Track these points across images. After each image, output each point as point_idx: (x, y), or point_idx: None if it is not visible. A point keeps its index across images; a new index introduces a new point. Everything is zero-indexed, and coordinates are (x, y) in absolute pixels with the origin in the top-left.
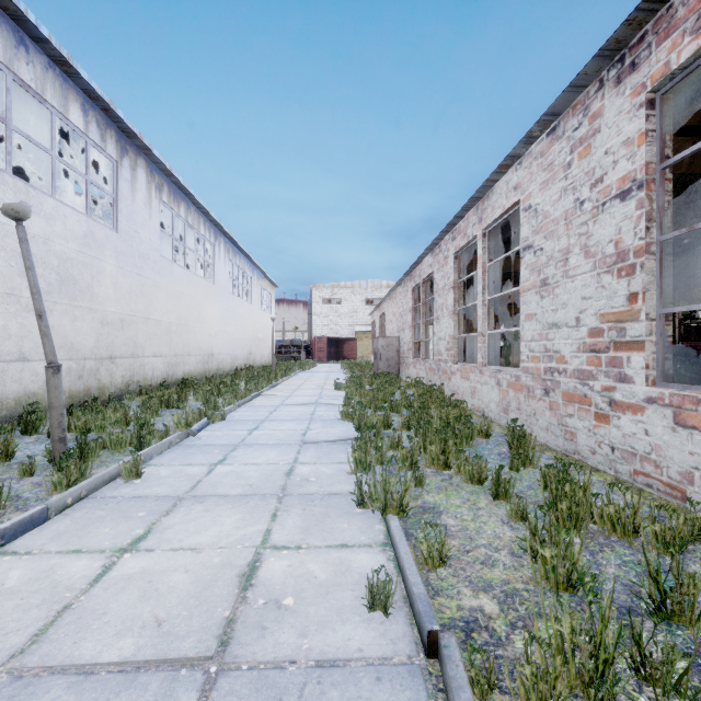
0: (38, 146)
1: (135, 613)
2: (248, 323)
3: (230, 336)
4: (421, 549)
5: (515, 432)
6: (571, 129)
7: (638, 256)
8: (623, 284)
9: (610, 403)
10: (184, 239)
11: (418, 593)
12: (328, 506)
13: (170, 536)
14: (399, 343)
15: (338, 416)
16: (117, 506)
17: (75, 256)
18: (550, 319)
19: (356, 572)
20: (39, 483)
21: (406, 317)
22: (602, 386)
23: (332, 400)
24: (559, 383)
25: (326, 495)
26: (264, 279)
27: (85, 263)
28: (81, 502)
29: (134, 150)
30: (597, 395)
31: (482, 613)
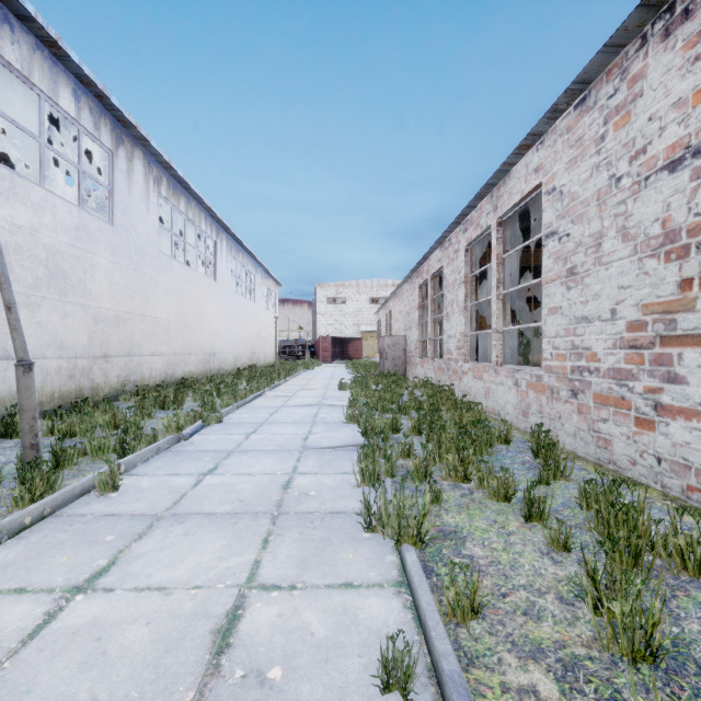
0: (25, 131)
1: (68, 693)
2: (251, 322)
3: (233, 335)
4: (447, 597)
5: (540, 438)
6: (604, 97)
7: (692, 235)
8: (673, 268)
9: (656, 407)
10: (184, 234)
11: (450, 670)
12: (329, 529)
13: (137, 569)
14: (405, 342)
15: (343, 419)
16: (83, 527)
17: (65, 249)
18: (578, 312)
19: (364, 626)
20: (3, 497)
21: (413, 314)
22: (645, 387)
23: (336, 401)
24: (589, 384)
25: (328, 514)
26: (268, 278)
27: (77, 257)
28: (43, 521)
29: (130, 141)
30: (638, 398)
31: (537, 698)
